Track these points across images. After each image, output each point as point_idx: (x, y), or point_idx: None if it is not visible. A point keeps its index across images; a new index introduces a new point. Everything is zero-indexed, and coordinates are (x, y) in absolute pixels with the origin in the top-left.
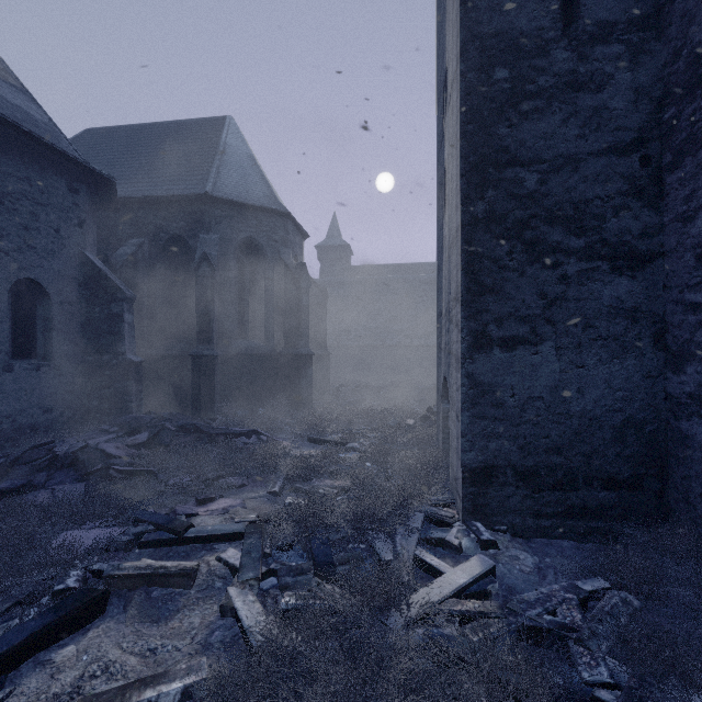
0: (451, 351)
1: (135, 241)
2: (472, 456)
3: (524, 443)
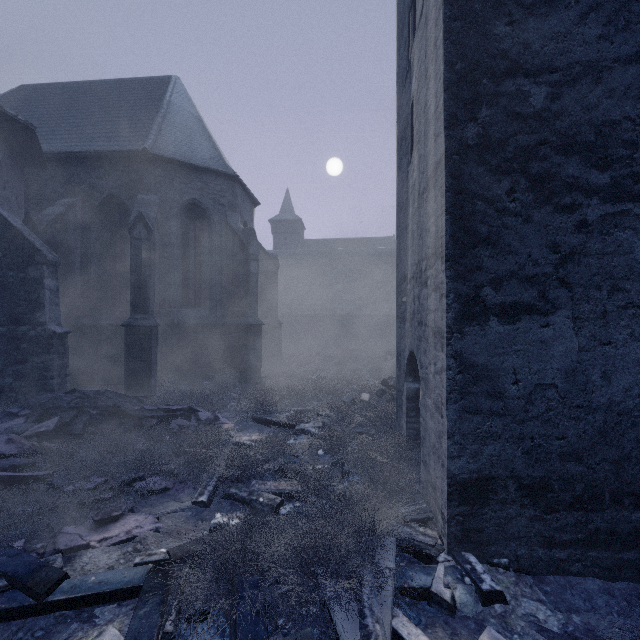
0: (424, 322)
1: (65, 201)
2: (461, 464)
3: (531, 446)
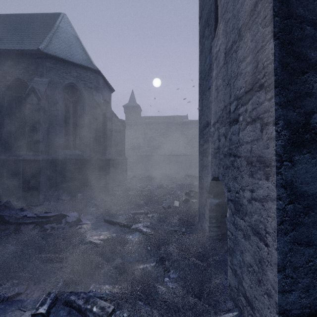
0: (233, 153)
1: None
2: (293, 299)
3: None
